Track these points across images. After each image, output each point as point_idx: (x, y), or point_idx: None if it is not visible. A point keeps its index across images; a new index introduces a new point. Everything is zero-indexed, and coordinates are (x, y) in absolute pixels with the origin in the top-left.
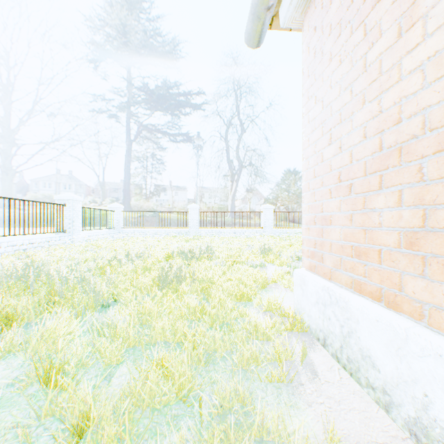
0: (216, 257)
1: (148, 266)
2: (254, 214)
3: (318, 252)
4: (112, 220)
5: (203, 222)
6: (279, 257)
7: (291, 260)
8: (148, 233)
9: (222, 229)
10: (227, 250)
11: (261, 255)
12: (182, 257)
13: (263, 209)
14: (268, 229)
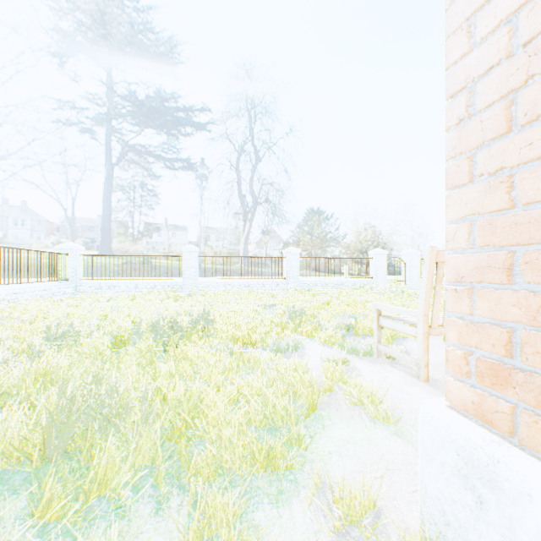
0: (217, 331)
1: (55, 370)
2: (275, 259)
3: (536, 376)
4: (65, 269)
5: (205, 271)
6: (319, 325)
7: (340, 333)
8: (122, 287)
9: (231, 281)
10: (238, 314)
11: (291, 324)
12: (156, 333)
13: (286, 253)
14: (293, 280)
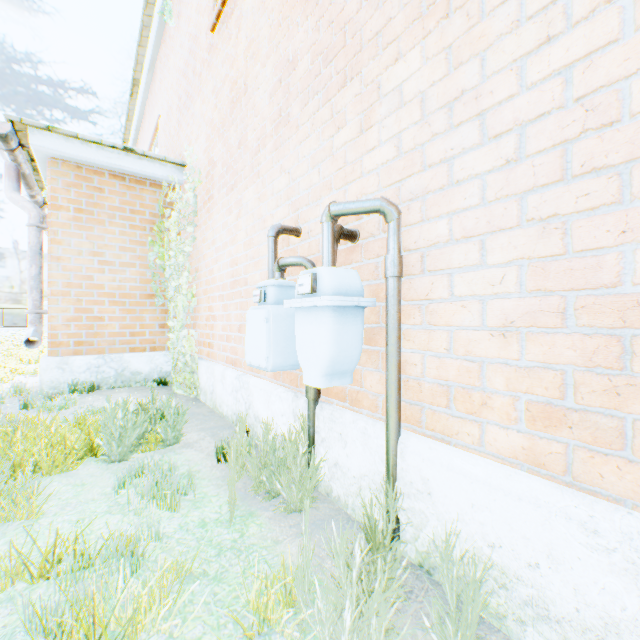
0: None
1: (3, 342)
2: None
3: None
4: None
5: None
6: None
7: None
8: None
9: None
10: None
11: None
12: None
13: None
14: None
